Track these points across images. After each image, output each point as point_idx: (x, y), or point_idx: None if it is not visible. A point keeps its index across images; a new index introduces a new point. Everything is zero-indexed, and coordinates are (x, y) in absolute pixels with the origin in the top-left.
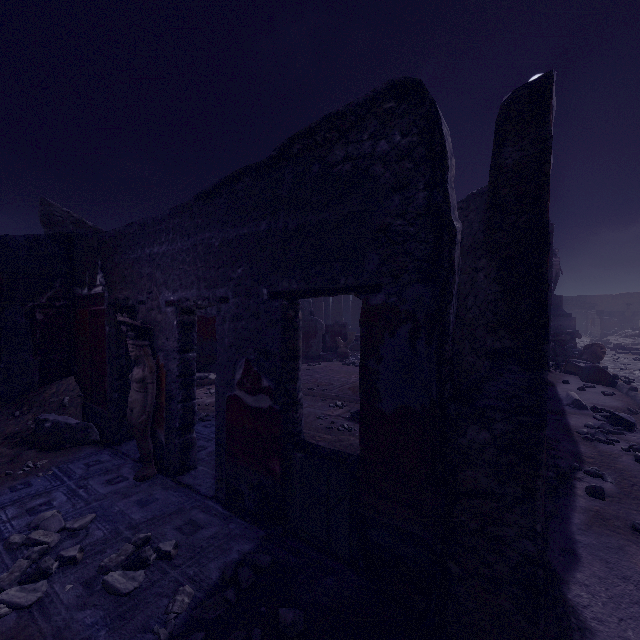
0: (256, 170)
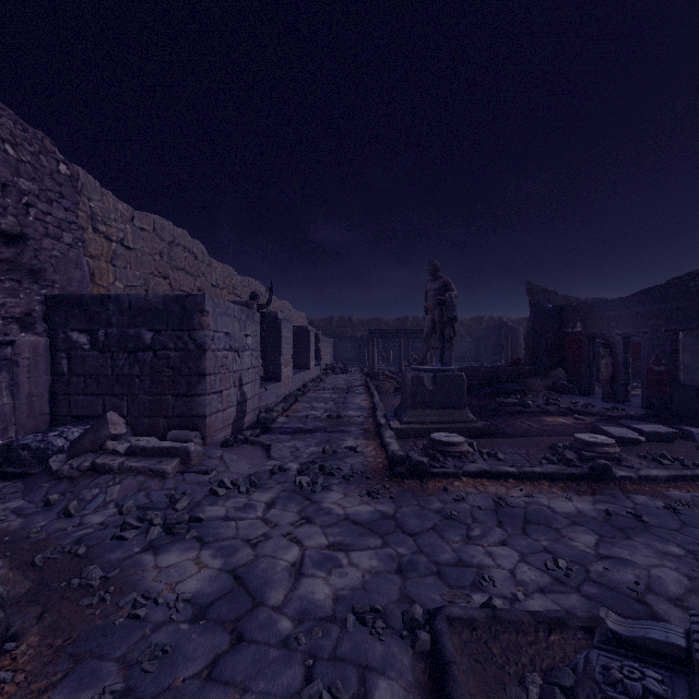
0: (659, 287)
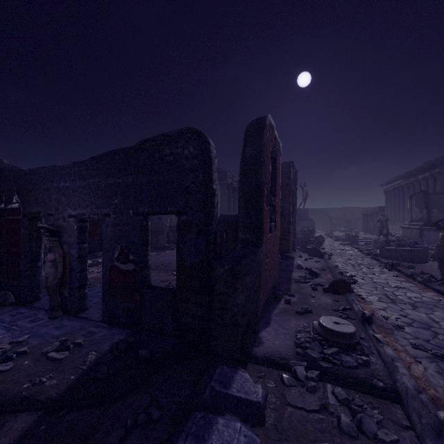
0: (126, 151)
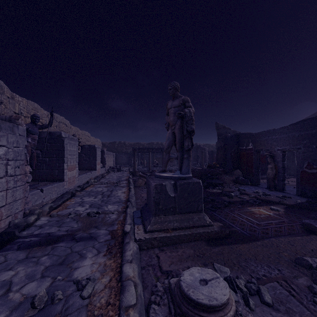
0: (311, 119)
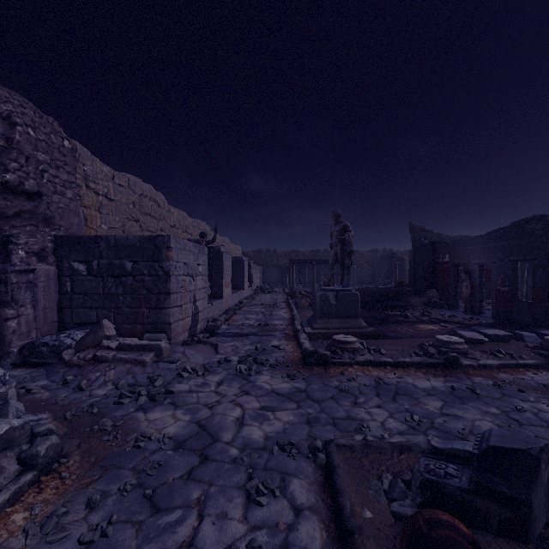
0: (504, 228)
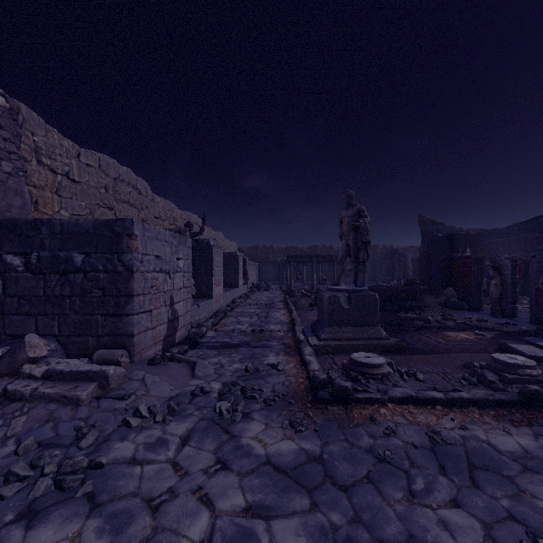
0: None
